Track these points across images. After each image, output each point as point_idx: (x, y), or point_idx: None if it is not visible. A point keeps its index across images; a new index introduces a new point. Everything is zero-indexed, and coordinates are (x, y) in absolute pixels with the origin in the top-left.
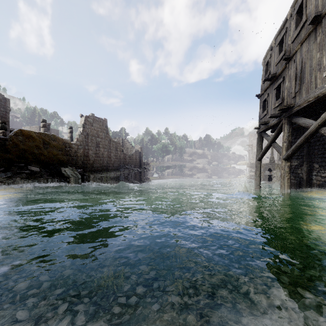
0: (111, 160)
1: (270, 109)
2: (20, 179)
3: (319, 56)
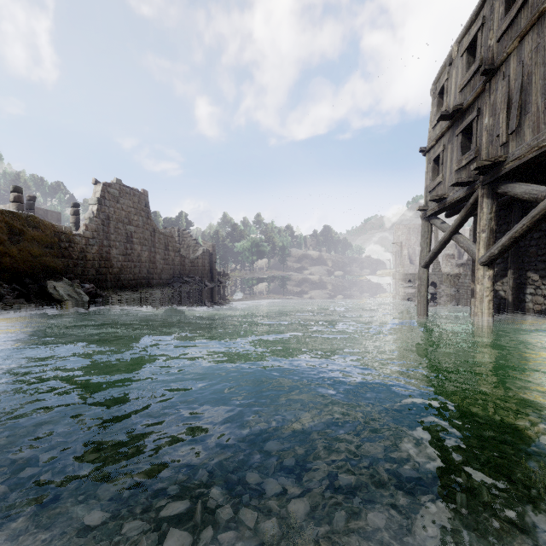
0: (156, 267)
1: (449, 173)
2: None
3: None
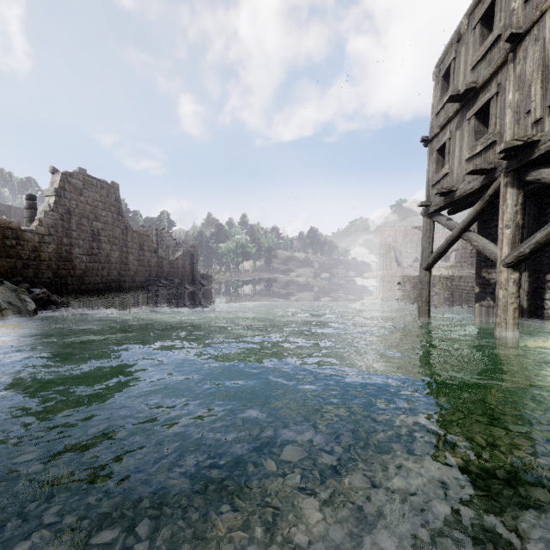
0: (128, 268)
1: (458, 162)
2: None
3: None
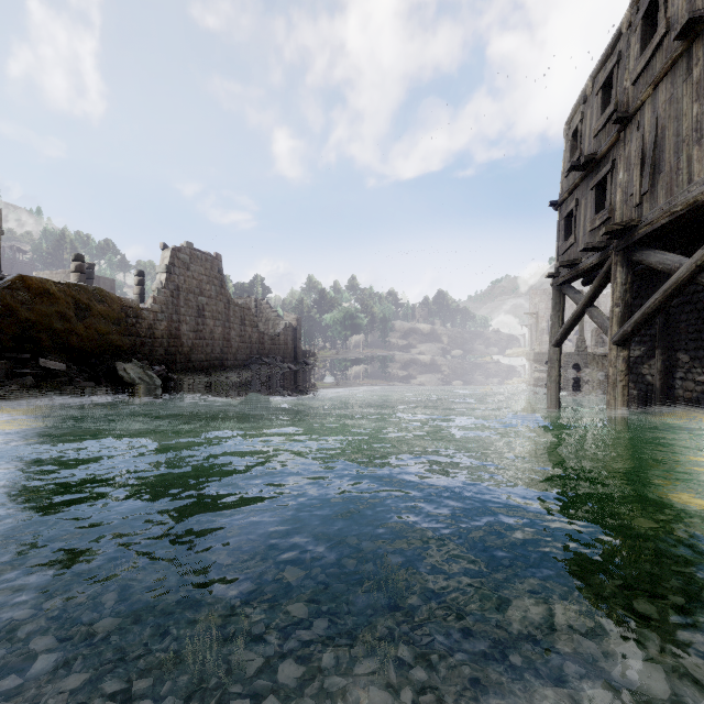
0: (230, 345)
1: (583, 234)
2: (19, 389)
3: (697, 111)
